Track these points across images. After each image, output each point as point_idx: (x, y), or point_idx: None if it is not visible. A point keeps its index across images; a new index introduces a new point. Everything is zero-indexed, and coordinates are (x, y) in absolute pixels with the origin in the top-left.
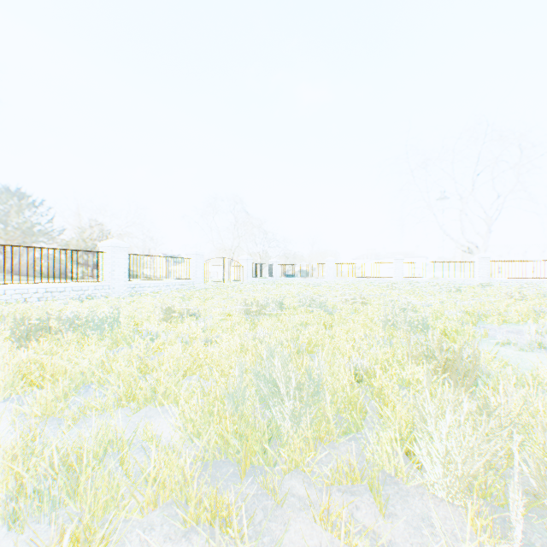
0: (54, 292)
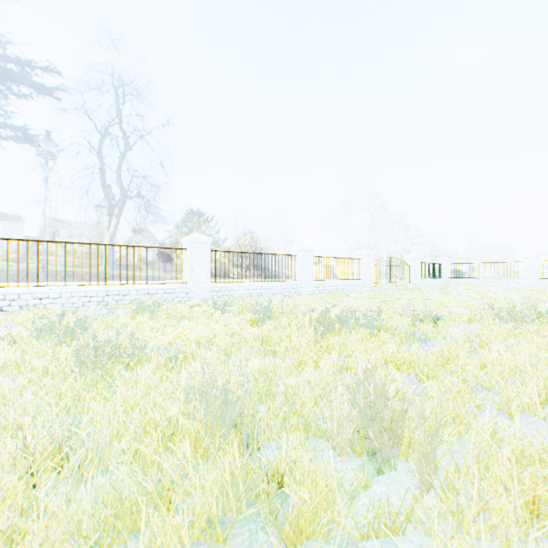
0: (265, 289)
